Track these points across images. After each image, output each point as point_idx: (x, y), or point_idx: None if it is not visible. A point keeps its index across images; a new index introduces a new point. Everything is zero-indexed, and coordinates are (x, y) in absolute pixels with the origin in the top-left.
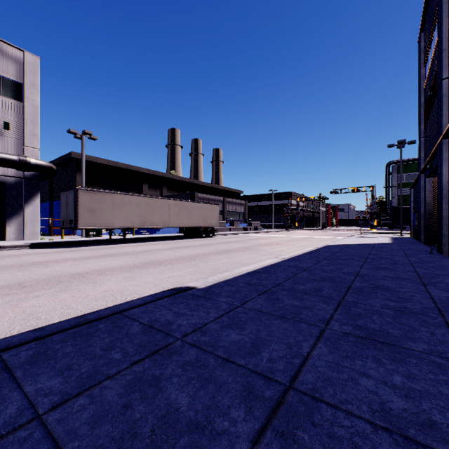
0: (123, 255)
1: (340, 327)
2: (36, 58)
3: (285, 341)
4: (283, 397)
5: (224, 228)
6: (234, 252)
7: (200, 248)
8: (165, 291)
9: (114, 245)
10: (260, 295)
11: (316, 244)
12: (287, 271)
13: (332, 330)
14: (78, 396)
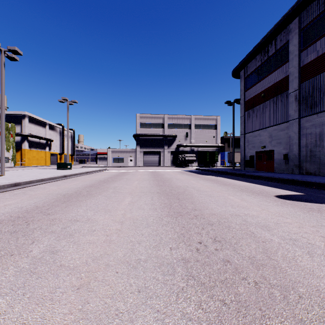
0: None
1: None
2: (219, 117)
3: None
4: None
5: None
6: None
7: None
8: None
9: None
10: None
11: None
12: None
13: None
14: None
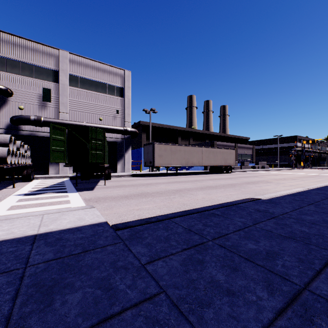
0: (185, 182)
1: None
2: (129, 72)
3: None
4: None
5: (237, 166)
6: (259, 183)
7: (230, 180)
8: (245, 199)
9: (172, 177)
10: (309, 205)
11: None
12: (319, 196)
13: None
14: (259, 223)
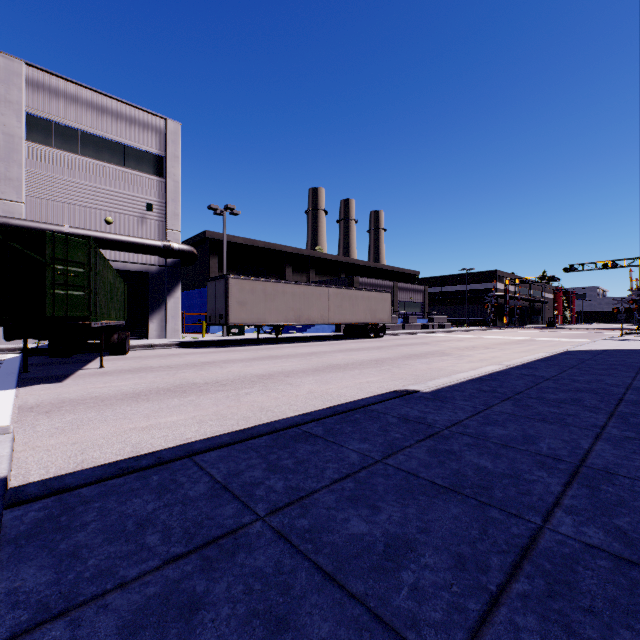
0: (289, 357)
1: (620, 432)
2: (177, 125)
3: (559, 438)
4: (578, 469)
5: (396, 325)
6: (428, 357)
7: (378, 351)
8: (389, 392)
9: (266, 346)
10: (503, 401)
11: (546, 349)
12: (524, 380)
13: (610, 434)
14: (396, 454)
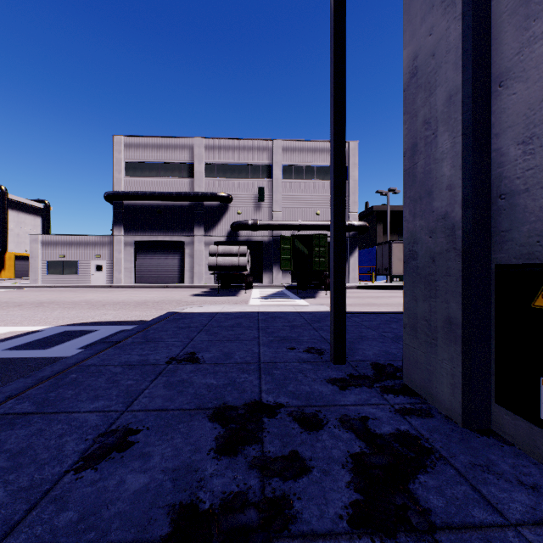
0: None
1: None
2: (355, 143)
3: None
4: None
5: None
6: None
7: None
8: None
9: None
10: None
11: None
12: None
13: None
14: None
